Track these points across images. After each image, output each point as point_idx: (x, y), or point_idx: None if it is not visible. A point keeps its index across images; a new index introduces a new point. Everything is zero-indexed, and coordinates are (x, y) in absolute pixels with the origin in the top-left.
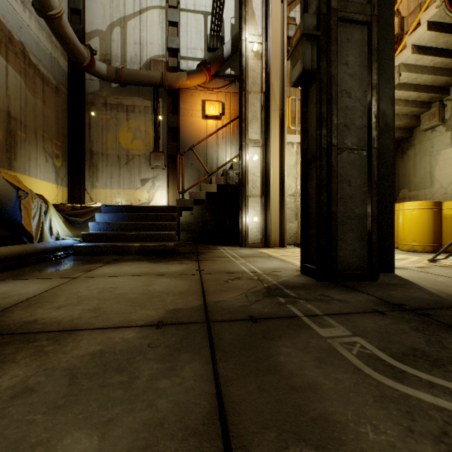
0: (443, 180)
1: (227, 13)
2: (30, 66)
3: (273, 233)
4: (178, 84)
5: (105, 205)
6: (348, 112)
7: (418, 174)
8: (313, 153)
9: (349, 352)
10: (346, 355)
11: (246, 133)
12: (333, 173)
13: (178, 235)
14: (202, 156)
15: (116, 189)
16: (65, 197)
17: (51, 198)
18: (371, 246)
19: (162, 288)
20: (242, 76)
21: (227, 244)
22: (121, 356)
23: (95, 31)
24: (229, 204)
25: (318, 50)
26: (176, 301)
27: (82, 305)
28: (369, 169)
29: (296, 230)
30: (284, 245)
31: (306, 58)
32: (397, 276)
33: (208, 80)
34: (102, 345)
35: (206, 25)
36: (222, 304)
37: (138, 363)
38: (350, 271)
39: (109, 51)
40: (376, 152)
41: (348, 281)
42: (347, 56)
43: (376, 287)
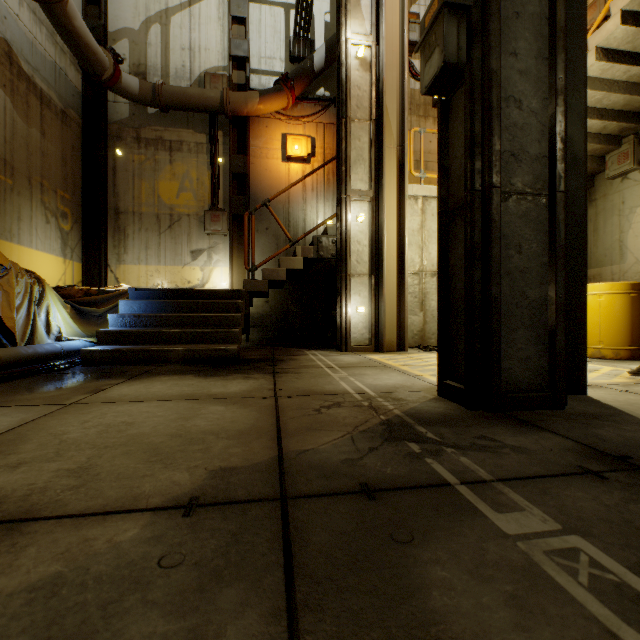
0: (639, 252)
1: (319, 6)
2: (20, 78)
3: (388, 330)
4: (246, 109)
5: (135, 288)
6: (517, 133)
7: (601, 242)
8: (458, 201)
9: (572, 578)
10: (569, 589)
11: (347, 180)
12: (494, 232)
13: (246, 333)
14: (282, 217)
15: (155, 265)
16: (77, 276)
17: (54, 278)
18: (556, 352)
19: (210, 424)
20: (342, 95)
21: (319, 347)
22: (95, 594)
23: (123, 30)
24: (321, 287)
25: (469, 30)
26: (229, 452)
27: (60, 460)
28: (552, 227)
29: (422, 326)
30: (404, 348)
31: (448, 43)
32: (593, 400)
33: (291, 104)
34: (62, 562)
35: (288, 23)
36: (311, 456)
37: (124, 617)
38: (521, 393)
39: (143, 59)
40: (562, 198)
41: (518, 410)
42: (515, 40)
43: (568, 420)
